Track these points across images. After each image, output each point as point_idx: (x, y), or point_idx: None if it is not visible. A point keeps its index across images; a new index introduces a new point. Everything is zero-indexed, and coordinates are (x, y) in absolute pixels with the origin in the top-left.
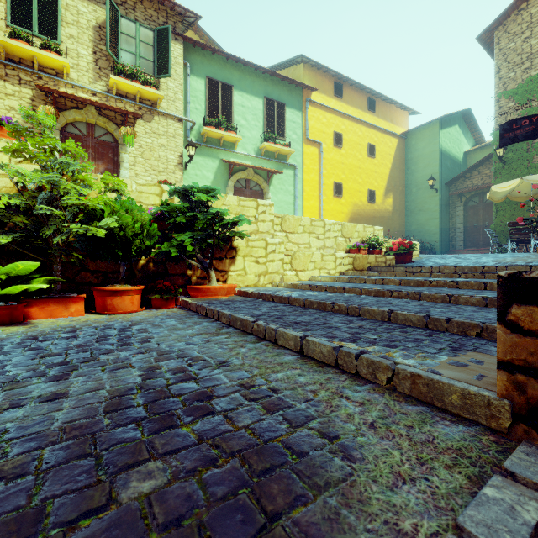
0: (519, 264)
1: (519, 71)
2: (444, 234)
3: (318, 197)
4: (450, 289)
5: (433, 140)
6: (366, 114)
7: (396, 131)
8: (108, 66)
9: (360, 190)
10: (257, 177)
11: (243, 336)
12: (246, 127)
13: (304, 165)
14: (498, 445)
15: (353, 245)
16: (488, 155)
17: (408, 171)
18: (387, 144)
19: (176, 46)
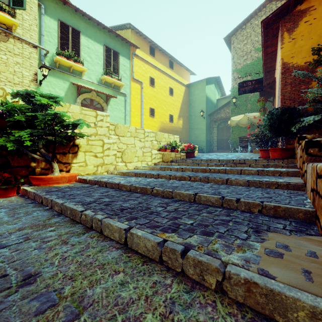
0: (247, 158)
1: (242, 60)
2: (208, 142)
3: (140, 116)
4: (222, 174)
5: (203, 90)
6: (168, 70)
7: (184, 82)
8: None
9: (165, 114)
10: (99, 98)
11: (71, 226)
12: (91, 62)
13: (131, 94)
14: None
15: (162, 146)
16: (228, 101)
17: (190, 106)
18: (180, 89)
19: None
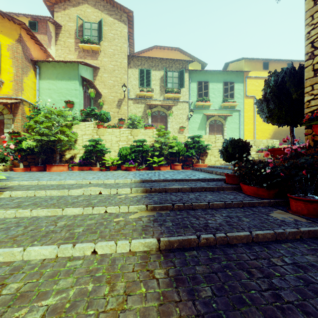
0: None
1: None
2: None
3: (253, 123)
4: None
5: None
6: None
7: None
8: (164, 90)
9: None
10: (220, 118)
11: (206, 173)
12: (214, 97)
13: (244, 108)
14: None
15: (259, 149)
16: None
17: None
18: None
19: (185, 74)
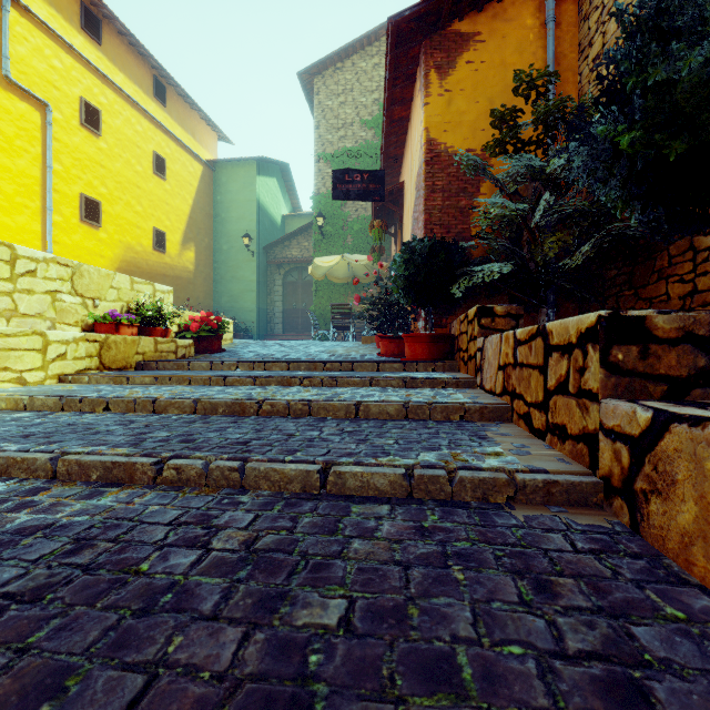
0: (355, 357)
1: (337, 136)
2: (262, 312)
3: (39, 214)
4: (301, 424)
5: (249, 186)
6: (151, 102)
7: (200, 153)
8: None
9: (139, 225)
10: None
11: None
12: None
13: None
14: None
15: (103, 316)
16: (308, 224)
17: (218, 219)
18: (187, 167)
19: None
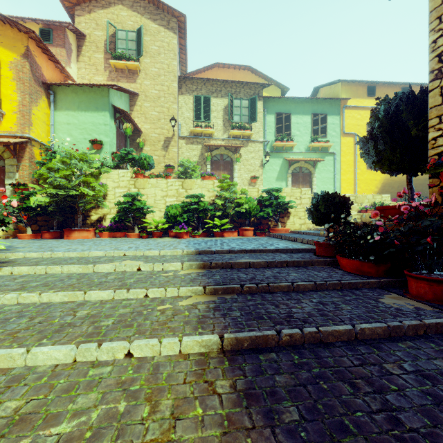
0: None
1: None
2: None
3: (353, 172)
4: None
5: None
6: None
7: None
8: (229, 125)
9: None
10: (307, 165)
11: (288, 241)
12: (299, 135)
13: (341, 151)
14: None
15: (362, 208)
16: None
17: None
18: None
19: (259, 103)
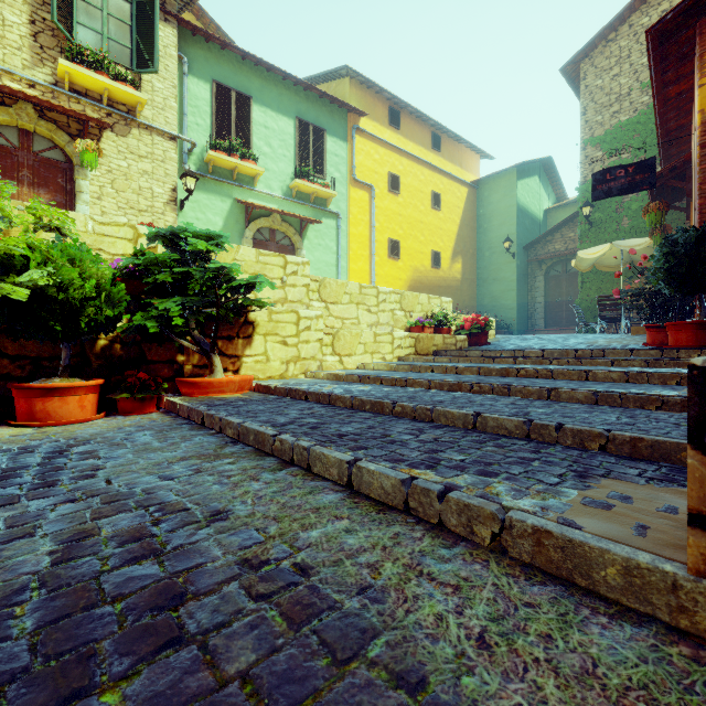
0: (614, 347)
1: (608, 114)
2: (522, 309)
3: (368, 258)
4: (544, 380)
5: (509, 193)
6: (430, 154)
7: (466, 178)
8: (56, 46)
9: (422, 251)
10: (286, 227)
11: (258, 459)
12: (271, 156)
13: (350, 214)
14: (701, 666)
15: (415, 322)
16: (573, 214)
17: (481, 230)
18: (456, 193)
19: (166, 30)
